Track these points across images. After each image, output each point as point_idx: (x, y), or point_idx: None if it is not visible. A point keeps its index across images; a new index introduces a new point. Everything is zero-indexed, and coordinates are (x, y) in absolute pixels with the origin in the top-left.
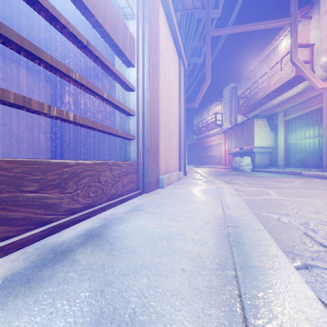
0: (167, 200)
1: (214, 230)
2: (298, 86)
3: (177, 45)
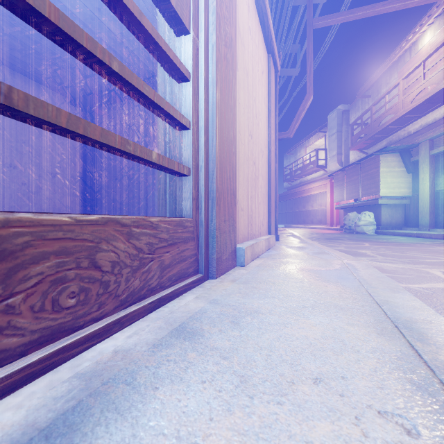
0: (256, 300)
1: None
2: None
3: (265, 29)
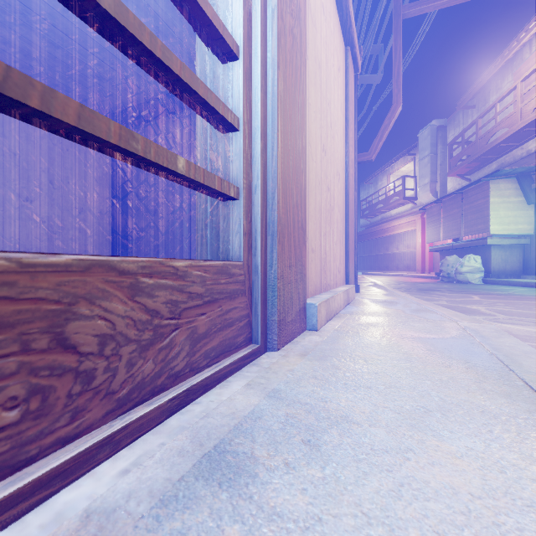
0: (342, 394)
1: None
2: None
3: (342, 11)
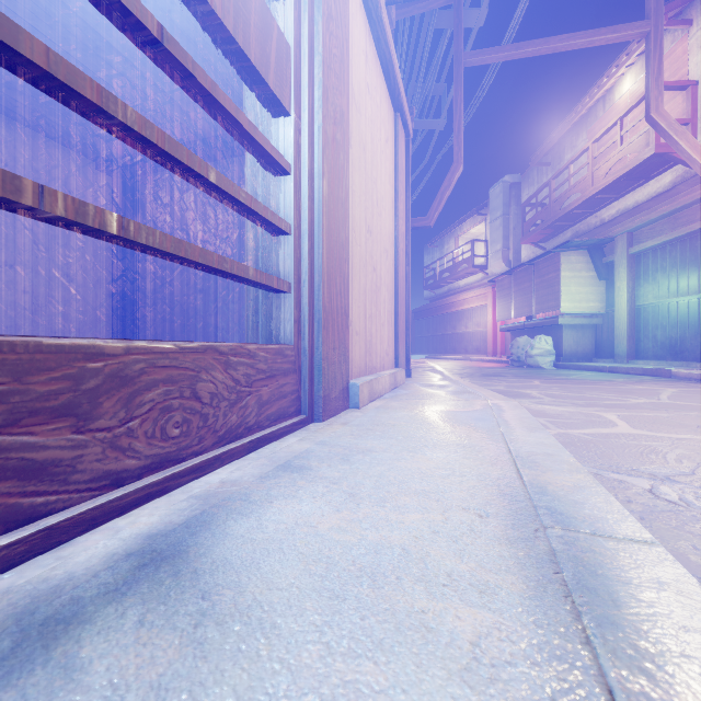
0: (370, 441)
1: (508, 540)
2: (660, 177)
3: (390, 80)
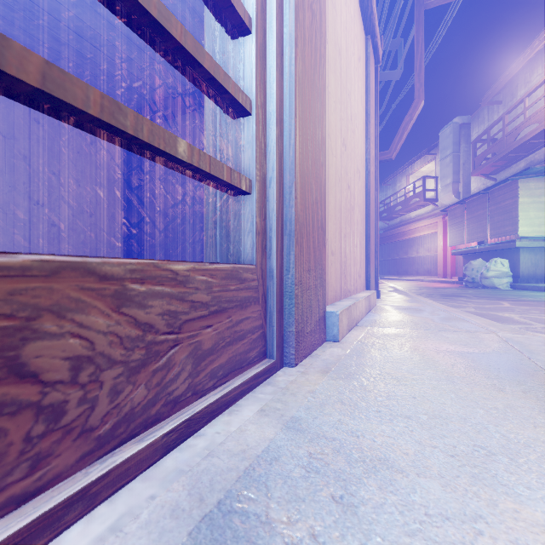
0: (377, 426)
1: None
2: None
3: None
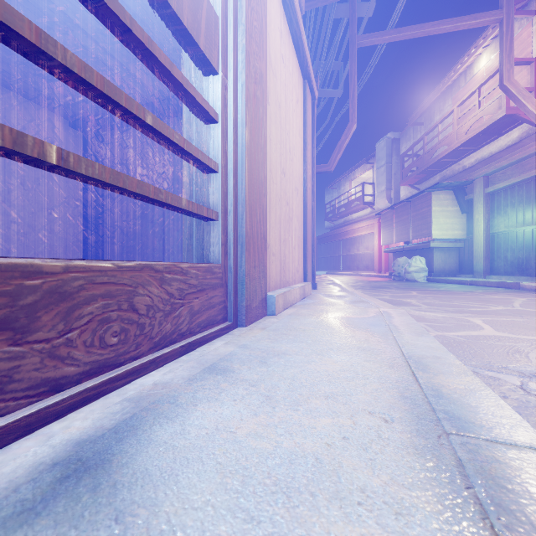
0: (284, 345)
1: (414, 448)
2: (509, 133)
3: (300, 53)
